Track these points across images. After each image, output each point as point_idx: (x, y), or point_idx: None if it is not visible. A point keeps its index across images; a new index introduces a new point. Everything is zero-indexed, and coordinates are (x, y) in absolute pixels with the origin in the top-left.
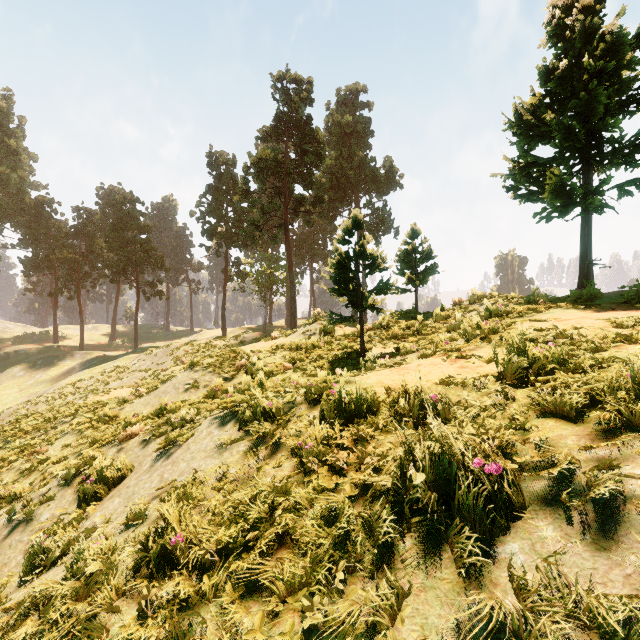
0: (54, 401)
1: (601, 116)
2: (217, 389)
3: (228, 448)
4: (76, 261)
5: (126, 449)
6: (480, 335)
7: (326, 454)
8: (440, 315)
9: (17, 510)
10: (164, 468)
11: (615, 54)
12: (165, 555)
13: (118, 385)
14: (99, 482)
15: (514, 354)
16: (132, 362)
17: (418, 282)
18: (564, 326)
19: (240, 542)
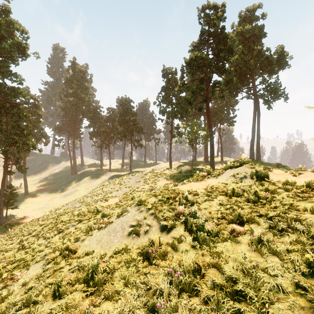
0: (94, 196)
1: None
2: (153, 250)
3: None
4: (107, 132)
5: None
6: None
7: None
8: None
9: None
10: None
11: None
12: None
13: (115, 194)
14: None
15: None
16: (126, 179)
17: None
18: None
19: None
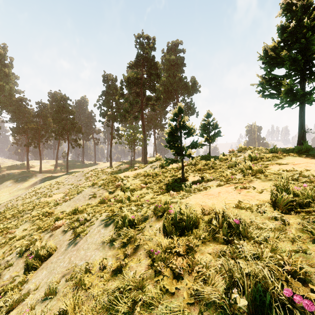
0: (26, 199)
1: (313, 52)
2: (105, 198)
3: (108, 244)
4: (38, 129)
5: (54, 235)
6: (251, 173)
7: (168, 259)
8: (223, 158)
9: None
10: (72, 253)
11: None
12: None
13: (57, 192)
14: (36, 258)
15: (282, 191)
16: (65, 179)
17: (211, 141)
18: (299, 168)
19: None
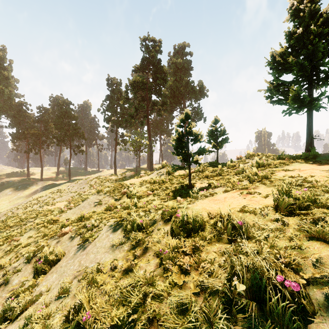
0: (27, 208)
1: (320, 58)
2: (111, 205)
3: (118, 247)
4: (38, 134)
5: (61, 241)
6: (257, 179)
7: (176, 257)
8: (230, 165)
9: (0, 276)
10: (81, 257)
11: (328, 24)
12: (79, 323)
13: (60, 200)
14: (45, 263)
15: (284, 195)
16: (67, 187)
17: (218, 147)
18: (304, 174)
19: (125, 320)
